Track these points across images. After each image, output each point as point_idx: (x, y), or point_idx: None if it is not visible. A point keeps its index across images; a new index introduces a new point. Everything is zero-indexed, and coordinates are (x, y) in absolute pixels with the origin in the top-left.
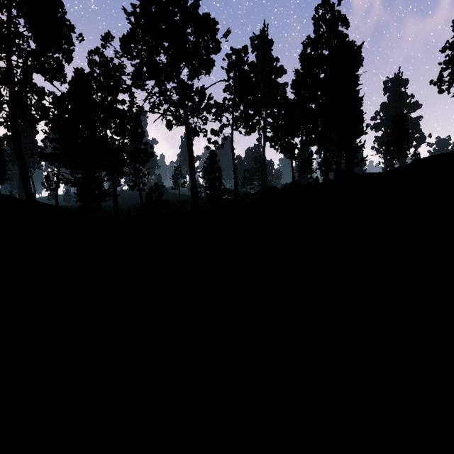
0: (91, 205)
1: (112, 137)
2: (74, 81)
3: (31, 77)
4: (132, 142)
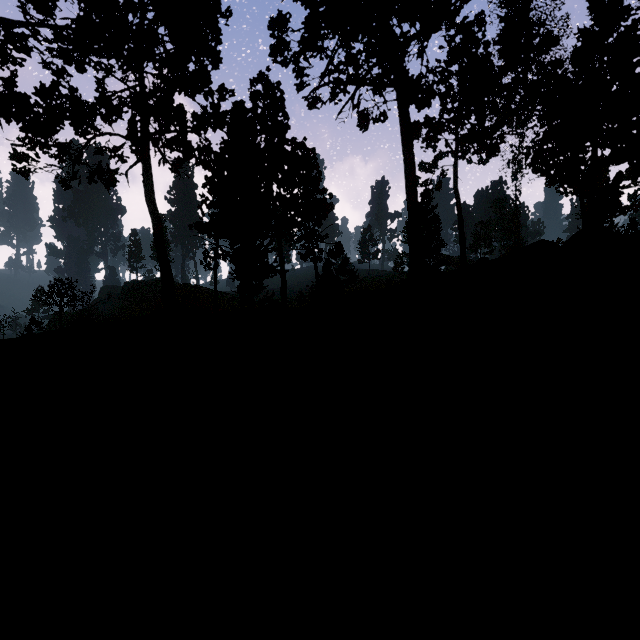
0: (251, 283)
1: (279, 192)
2: (221, 90)
3: (170, 97)
4: (304, 191)
